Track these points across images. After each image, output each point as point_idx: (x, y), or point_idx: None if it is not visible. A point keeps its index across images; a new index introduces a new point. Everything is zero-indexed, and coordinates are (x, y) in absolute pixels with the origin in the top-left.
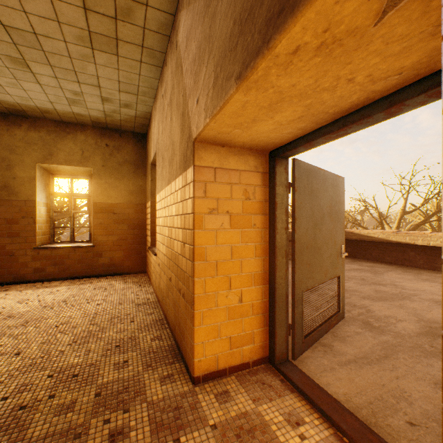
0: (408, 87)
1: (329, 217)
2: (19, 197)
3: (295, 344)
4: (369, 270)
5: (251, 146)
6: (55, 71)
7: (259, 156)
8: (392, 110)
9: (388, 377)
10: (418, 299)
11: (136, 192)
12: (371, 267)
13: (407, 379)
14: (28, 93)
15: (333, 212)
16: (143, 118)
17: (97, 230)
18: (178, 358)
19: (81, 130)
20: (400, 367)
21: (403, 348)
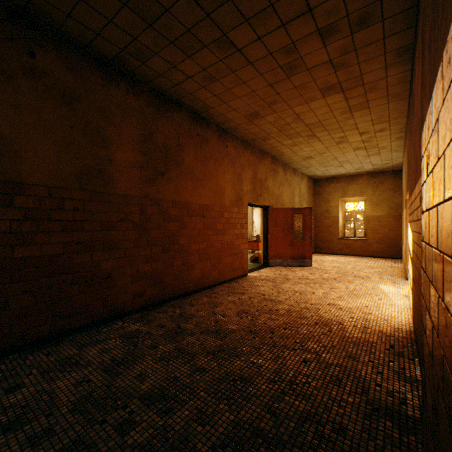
0: None
1: None
2: (331, 215)
3: None
4: None
5: None
6: (351, 164)
7: None
8: None
9: None
10: None
11: (394, 208)
12: None
13: None
14: (339, 171)
15: None
16: (397, 165)
17: (368, 231)
18: (403, 277)
19: (359, 177)
20: None
21: None
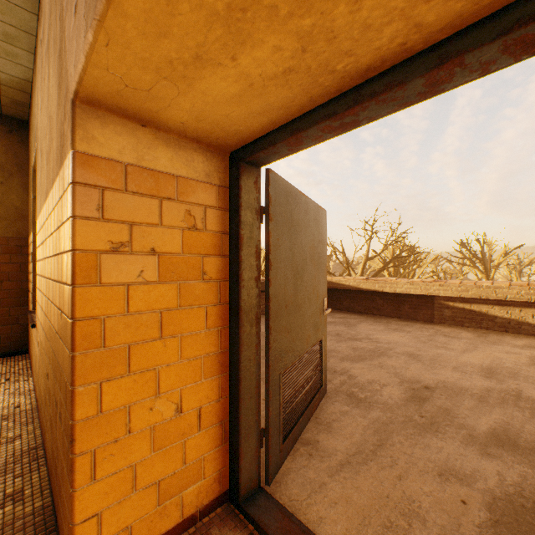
0: (475, 27)
1: (312, 262)
2: None
3: (271, 459)
4: (343, 322)
5: (199, 134)
6: None
7: (214, 156)
8: (440, 74)
9: (391, 480)
10: (394, 354)
11: (7, 218)
12: (344, 319)
13: (411, 477)
14: None
15: (316, 255)
16: (17, 90)
17: None
18: None
19: None
20: (399, 459)
21: (396, 426)
